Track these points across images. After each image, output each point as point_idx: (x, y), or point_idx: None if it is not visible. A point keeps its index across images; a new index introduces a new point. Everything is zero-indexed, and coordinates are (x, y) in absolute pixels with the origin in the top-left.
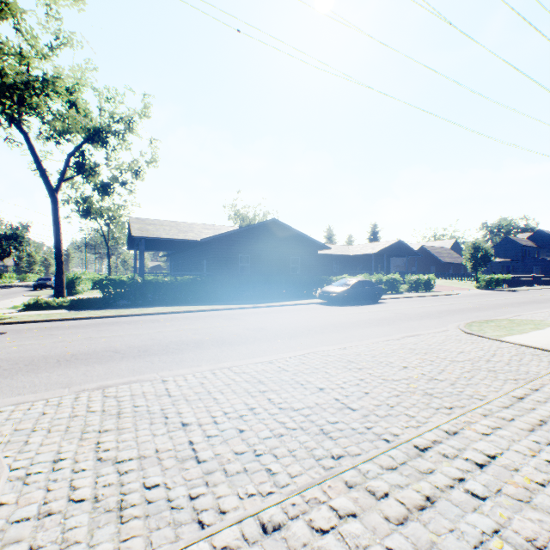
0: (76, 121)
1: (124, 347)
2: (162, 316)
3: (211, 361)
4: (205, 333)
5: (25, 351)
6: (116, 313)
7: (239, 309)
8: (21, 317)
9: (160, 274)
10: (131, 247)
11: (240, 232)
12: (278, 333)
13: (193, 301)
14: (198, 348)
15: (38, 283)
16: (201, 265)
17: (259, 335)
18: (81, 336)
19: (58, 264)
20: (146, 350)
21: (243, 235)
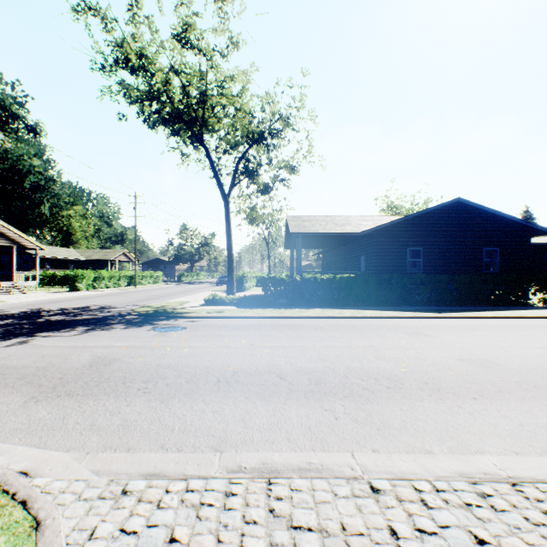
0: (242, 122)
1: (289, 369)
2: (324, 321)
3: (447, 440)
4: (393, 357)
5: (192, 357)
6: (276, 313)
7: (418, 319)
8: (201, 312)
9: (312, 272)
10: (288, 247)
11: (408, 220)
12: (535, 377)
13: (353, 303)
14: (398, 393)
15: (219, 280)
16: (358, 263)
17: (497, 378)
18: (243, 341)
19: (229, 263)
20: (318, 380)
21: (412, 223)
